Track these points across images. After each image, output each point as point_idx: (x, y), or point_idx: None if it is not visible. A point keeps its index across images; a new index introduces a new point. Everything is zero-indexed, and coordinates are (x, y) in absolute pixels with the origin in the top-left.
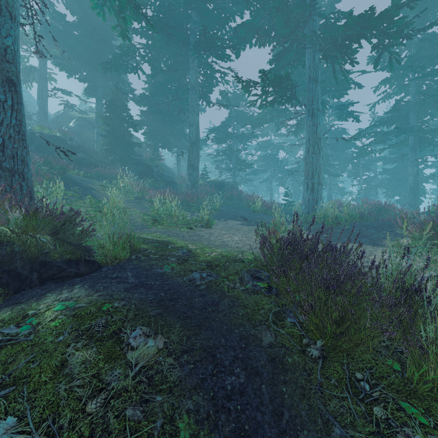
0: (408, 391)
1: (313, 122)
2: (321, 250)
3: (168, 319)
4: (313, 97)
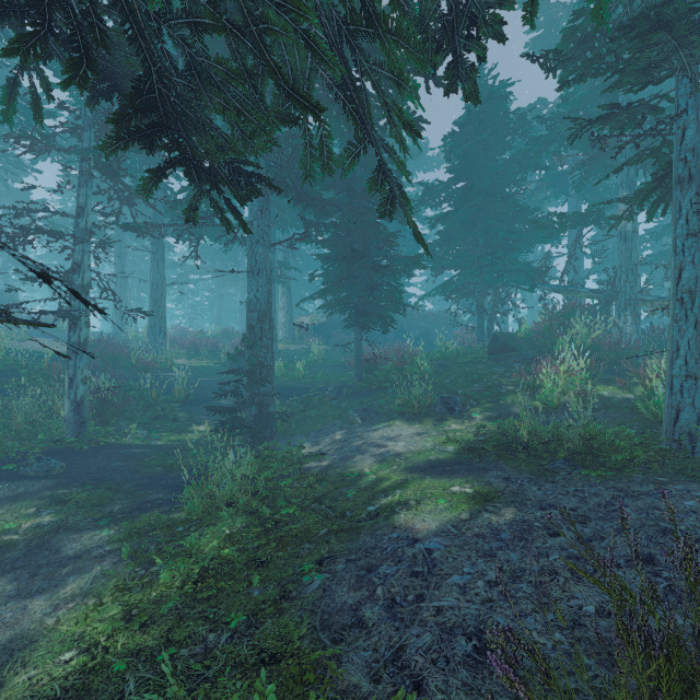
0: (127, 367)
1: (121, 263)
2: (112, 344)
3: (56, 361)
4: (121, 242)
